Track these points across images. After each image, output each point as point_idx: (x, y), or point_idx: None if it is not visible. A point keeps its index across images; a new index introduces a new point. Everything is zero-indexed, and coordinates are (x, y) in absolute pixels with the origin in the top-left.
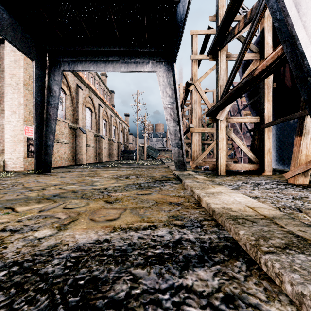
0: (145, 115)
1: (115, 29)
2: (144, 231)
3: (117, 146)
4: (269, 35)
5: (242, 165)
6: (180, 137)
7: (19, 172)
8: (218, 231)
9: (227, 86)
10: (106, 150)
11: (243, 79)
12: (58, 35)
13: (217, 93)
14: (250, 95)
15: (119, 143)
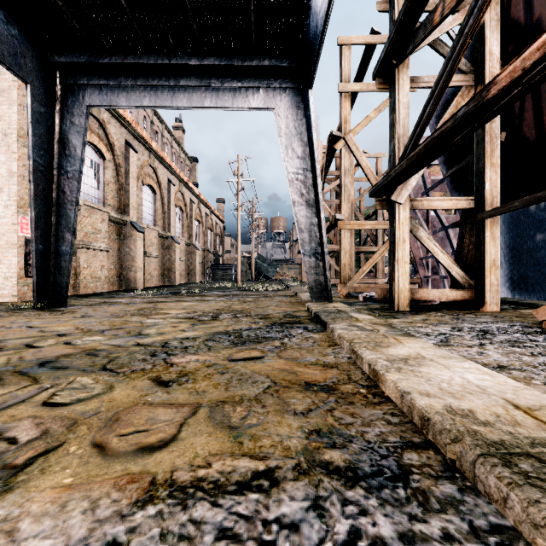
0: (253, 200)
1: (190, 18)
2: (238, 497)
3: (202, 255)
4: (494, 37)
5: (440, 292)
6: (320, 238)
7: (6, 305)
8: (462, 498)
9: (416, 133)
10: (181, 264)
11: (458, 111)
12: (77, 32)
13: (392, 151)
14: (449, 160)
15: (206, 250)
